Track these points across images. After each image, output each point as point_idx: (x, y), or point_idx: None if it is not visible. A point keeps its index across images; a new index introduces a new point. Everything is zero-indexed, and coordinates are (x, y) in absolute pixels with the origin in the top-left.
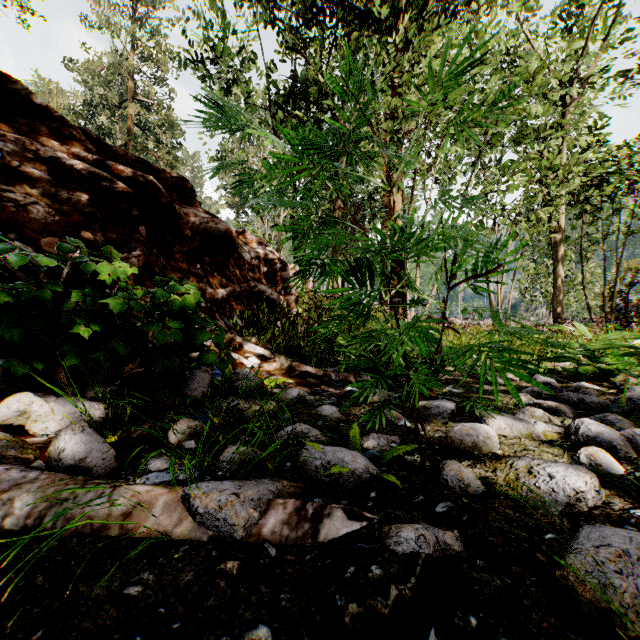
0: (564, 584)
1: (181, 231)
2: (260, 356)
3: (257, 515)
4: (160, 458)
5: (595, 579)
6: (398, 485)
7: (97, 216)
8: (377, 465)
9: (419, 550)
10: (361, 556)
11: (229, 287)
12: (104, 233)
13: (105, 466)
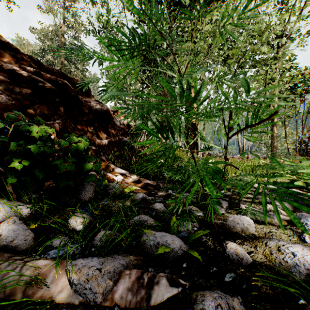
0: None
1: (82, 110)
2: (123, 175)
3: (112, 284)
4: (60, 238)
5: None
6: (200, 260)
7: (36, 101)
8: (186, 243)
9: None
10: None
11: (108, 139)
12: (40, 110)
13: (26, 244)
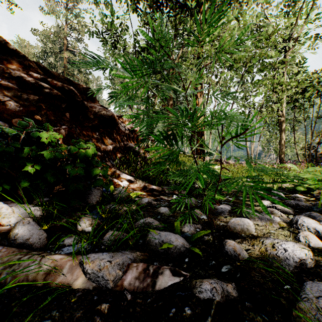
0: (298, 320)
1: (88, 115)
2: (129, 180)
3: (121, 273)
4: (71, 238)
5: (317, 318)
6: (200, 255)
7: (43, 107)
8: (189, 242)
9: (213, 297)
10: (179, 300)
11: (113, 144)
12: (47, 116)
13: (40, 243)
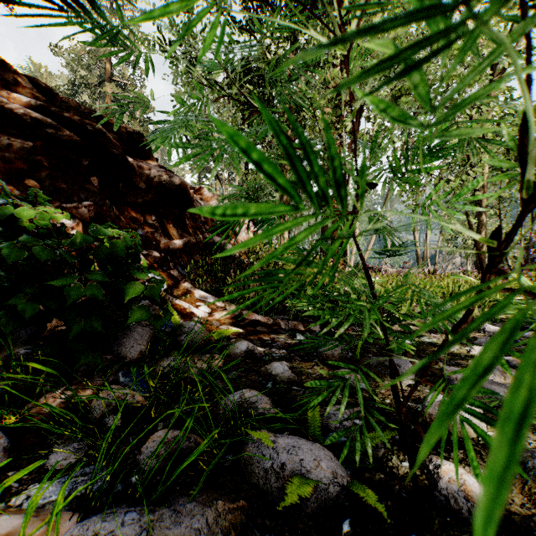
0: None
1: (135, 183)
2: (211, 305)
3: None
4: (69, 446)
5: None
6: (385, 517)
7: (44, 164)
8: (345, 462)
9: None
10: None
11: (184, 238)
12: (52, 182)
13: None
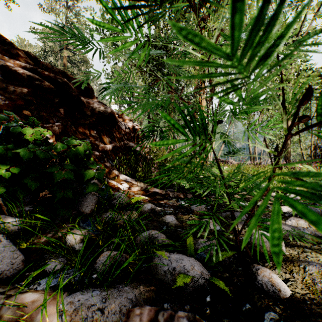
0: None
1: (85, 112)
2: (129, 183)
3: None
4: (56, 260)
5: None
6: (228, 293)
7: (33, 102)
8: (207, 268)
9: None
10: None
11: (113, 144)
12: (38, 112)
13: (13, 269)
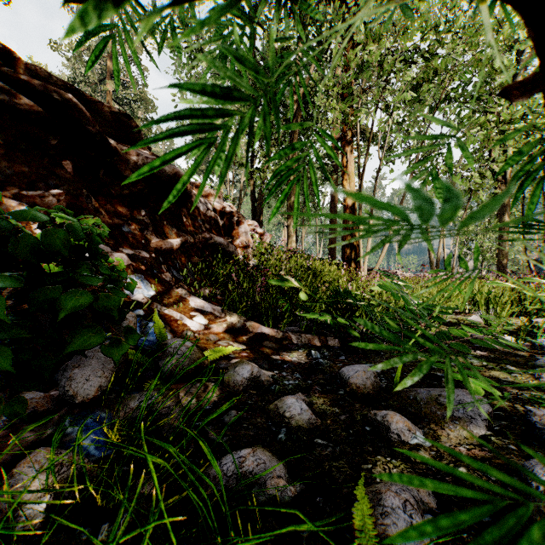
0: None
1: (119, 171)
2: (208, 315)
3: None
4: None
5: None
6: None
7: None
8: None
9: None
10: None
11: (180, 237)
12: (10, 164)
13: None
